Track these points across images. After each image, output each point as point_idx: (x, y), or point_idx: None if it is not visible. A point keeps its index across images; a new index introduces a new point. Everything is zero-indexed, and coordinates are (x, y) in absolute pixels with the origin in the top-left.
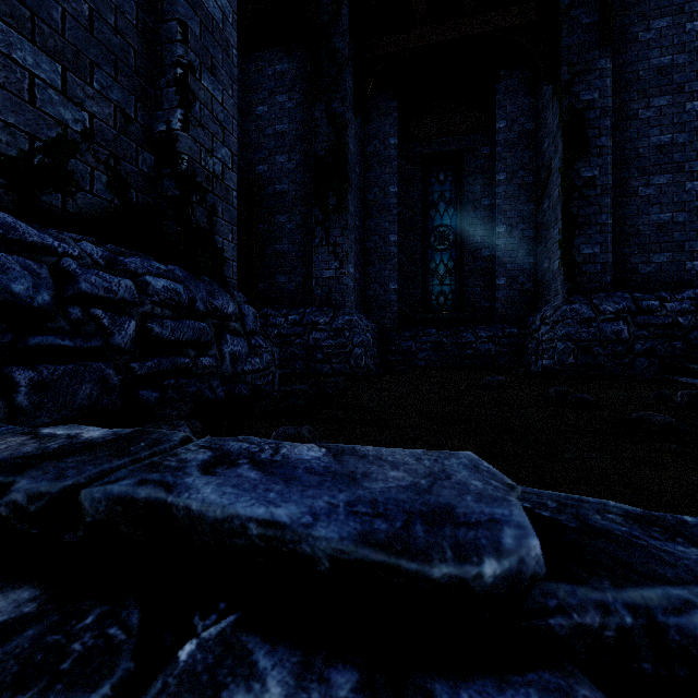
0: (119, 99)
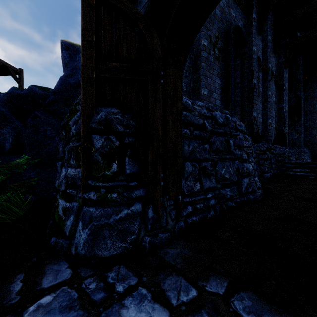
0: (277, 128)
